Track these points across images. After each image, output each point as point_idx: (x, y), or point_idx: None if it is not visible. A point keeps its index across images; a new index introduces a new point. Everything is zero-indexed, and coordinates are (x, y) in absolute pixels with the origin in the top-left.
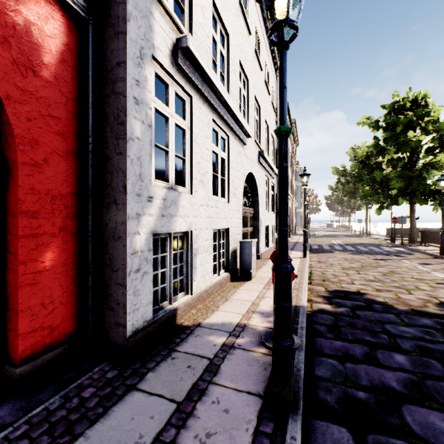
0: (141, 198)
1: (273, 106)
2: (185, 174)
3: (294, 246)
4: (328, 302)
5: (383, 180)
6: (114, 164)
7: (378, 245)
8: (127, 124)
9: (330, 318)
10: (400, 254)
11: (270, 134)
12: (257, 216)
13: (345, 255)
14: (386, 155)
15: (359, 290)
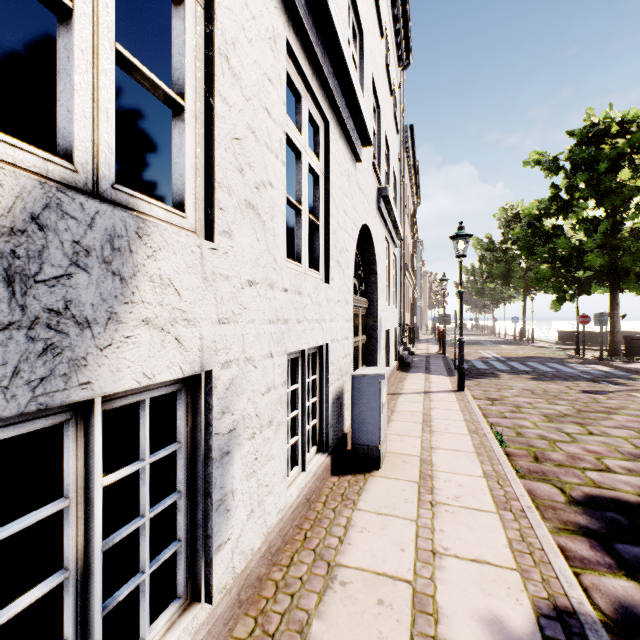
0: None
1: (396, 120)
2: (182, 162)
3: (428, 364)
4: (615, 559)
5: (572, 254)
6: None
7: (560, 361)
8: None
9: None
10: (614, 379)
11: (392, 167)
12: (375, 314)
13: (525, 383)
14: (569, 215)
15: None
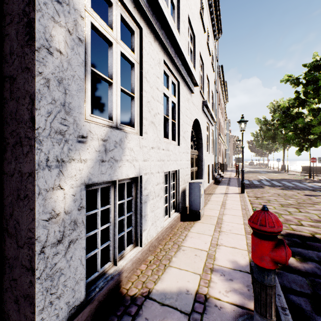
0: (65, 137)
1: (212, 66)
2: (134, 113)
3: (229, 181)
4: None
5: (305, 127)
6: (19, 85)
7: (299, 181)
8: (38, 24)
9: (305, 282)
10: None
11: (210, 88)
12: (201, 157)
13: (276, 191)
14: (305, 106)
15: (313, 234)
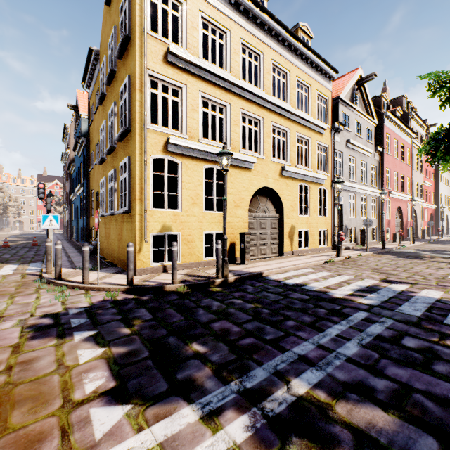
0: (439, 223)
1: None
2: (440, 219)
3: None
4: None
5: None
6: (437, 220)
7: None
8: (439, 217)
9: None
10: None
11: None
12: (447, 223)
13: None
14: None
15: None
